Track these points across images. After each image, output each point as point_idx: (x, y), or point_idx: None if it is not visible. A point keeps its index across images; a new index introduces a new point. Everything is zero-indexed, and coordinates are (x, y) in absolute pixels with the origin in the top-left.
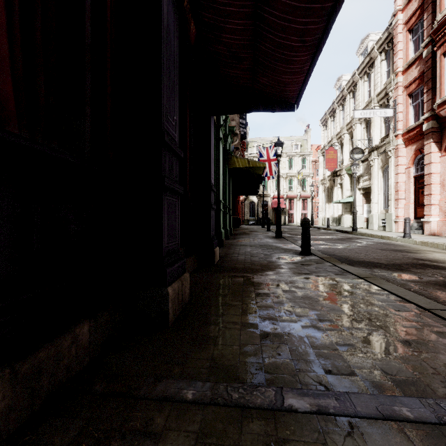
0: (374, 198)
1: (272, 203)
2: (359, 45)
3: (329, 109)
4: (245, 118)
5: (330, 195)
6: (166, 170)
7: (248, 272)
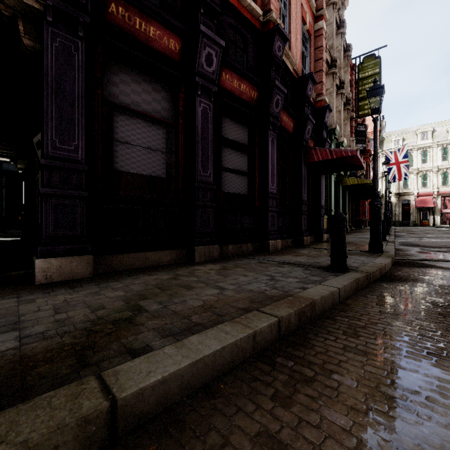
0: None
1: (416, 202)
2: None
3: None
4: (365, 135)
5: None
6: (303, 209)
7: None
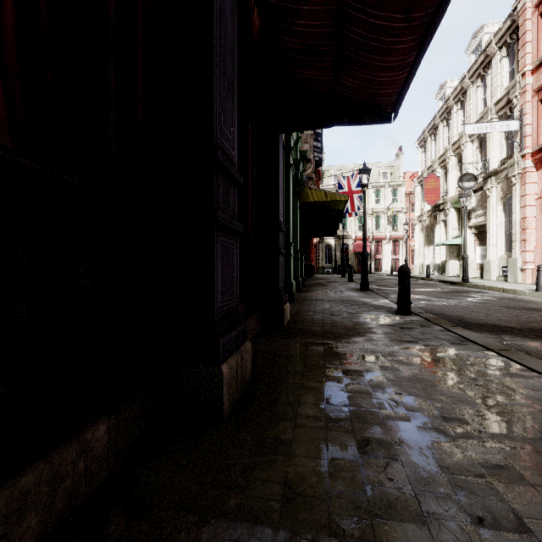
0: (491, 239)
1: (354, 247)
2: (470, 40)
3: (429, 125)
4: (321, 141)
5: (430, 235)
6: (219, 200)
7: (329, 337)
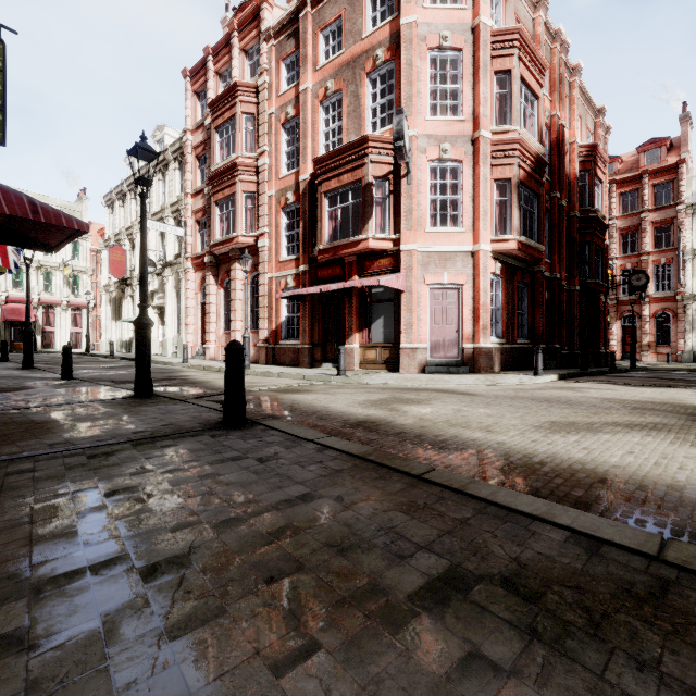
0: (168, 321)
1: (5, 312)
2: (156, 130)
3: (118, 188)
4: None
5: (119, 309)
6: None
7: (3, 392)
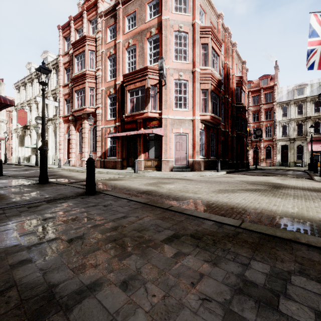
0: (50, 147)
1: None
2: (43, 53)
3: (22, 80)
4: None
5: (22, 141)
6: None
7: None
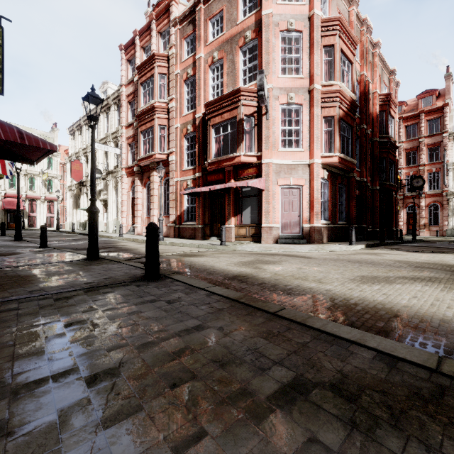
0: (110, 209)
1: (4, 203)
2: (102, 85)
3: (77, 123)
4: None
5: (78, 202)
6: None
7: (1, 256)
